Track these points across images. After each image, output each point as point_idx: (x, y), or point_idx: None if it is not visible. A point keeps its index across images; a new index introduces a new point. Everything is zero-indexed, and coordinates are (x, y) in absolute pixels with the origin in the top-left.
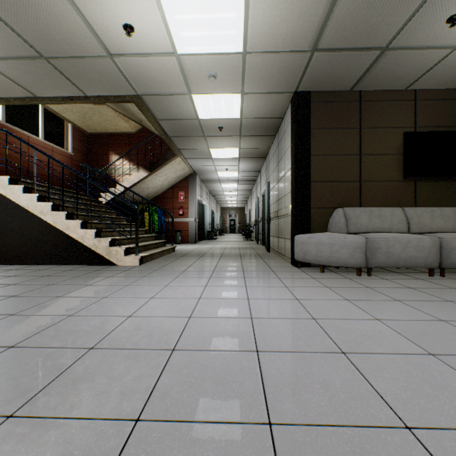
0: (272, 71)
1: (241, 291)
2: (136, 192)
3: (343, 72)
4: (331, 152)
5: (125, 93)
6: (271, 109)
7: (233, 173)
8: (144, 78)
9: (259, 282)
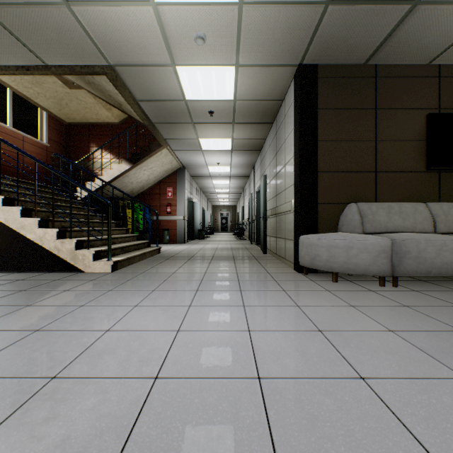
0: (274, 33)
1: (238, 314)
2: (118, 187)
3: (360, 37)
4: (342, 136)
5: (94, 62)
6: (270, 88)
7: (225, 168)
8: (115, 40)
9: (261, 298)
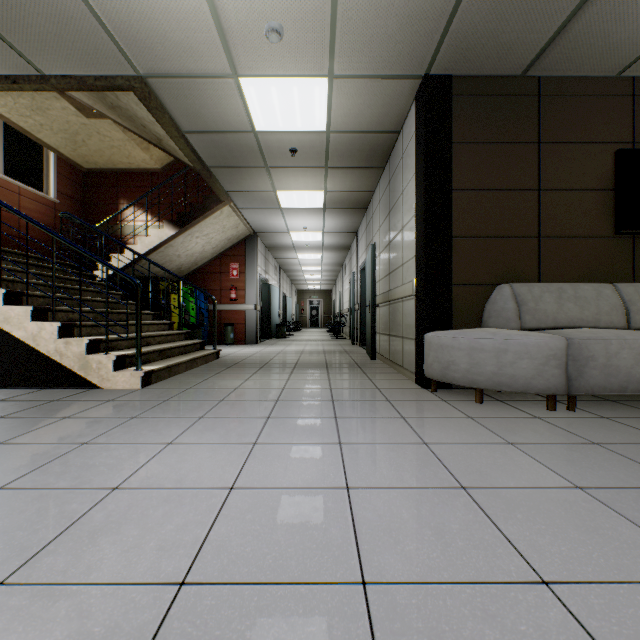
0: (387, 25)
1: (331, 458)
2: (159, 262)
3: (518, 31)
4: (489, 184)
5: (115, 71)
6: (381, 113)
7: (315, 235)
8: (144, 35)
9: (367, 430)
